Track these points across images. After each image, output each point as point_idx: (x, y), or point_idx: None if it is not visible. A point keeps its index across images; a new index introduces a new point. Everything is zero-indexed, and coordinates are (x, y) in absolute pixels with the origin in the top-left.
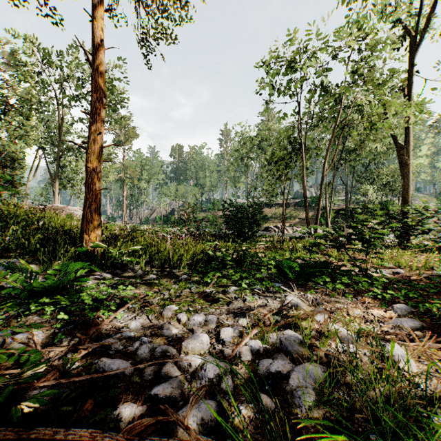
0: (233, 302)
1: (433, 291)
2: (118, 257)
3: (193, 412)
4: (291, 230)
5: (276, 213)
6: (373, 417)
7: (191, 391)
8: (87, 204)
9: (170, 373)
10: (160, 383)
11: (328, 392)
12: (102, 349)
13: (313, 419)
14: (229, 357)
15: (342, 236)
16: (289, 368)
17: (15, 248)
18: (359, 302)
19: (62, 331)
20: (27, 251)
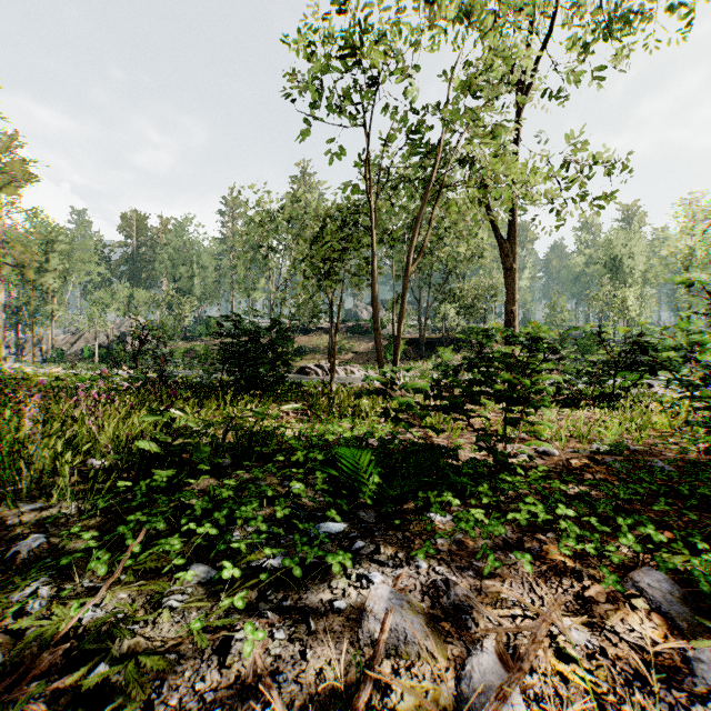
0: (176, 671)
1: (664, 508)
2: None
3: None
4: (343, 372)
5: (319, 343)
6: None
7: None
8: None
9: None
10: None
11: None
12: None
13: None
14: None
15: (458, 388)
16: None
17: None
18: (543, 567)
19: None
20: None
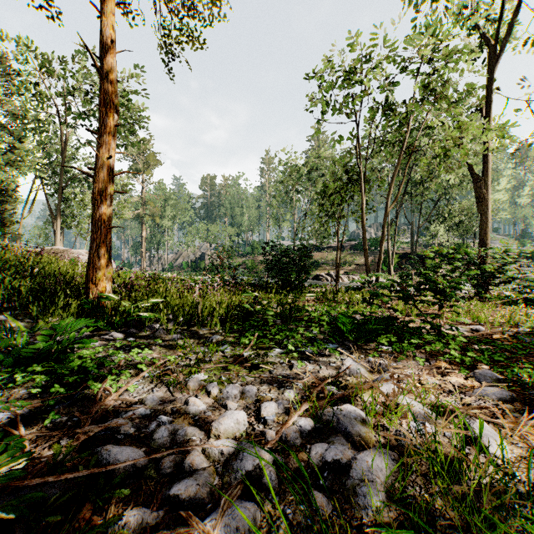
0: (277, 369)
1: (522, 352)
2: (133, 312)
3: (226, 520)
4: (346, 278)
5: (328, 258)
6: (460, 520)
7: (223, 488)
8: (93, 247)
9: (196, 464)
10: (182, 478)
11: (401, 488)
12: (107, 432)
13: (382, 525)
14: (272, 441)
15: (410, 286)
16: (350, 455)
17: (1, 301)
18: (432, 367)
19: (56, 408)
20: (17, 305)
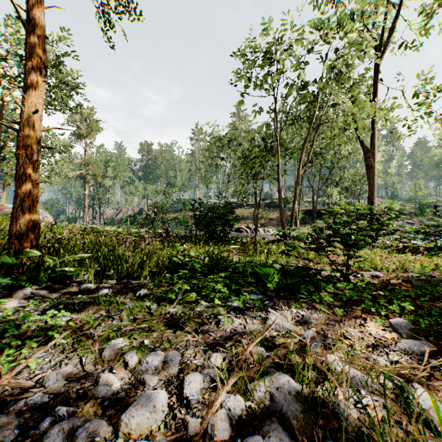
0: (203, 326)
1: (425, 299)
2: (59, 267)
3: None
4: (262, 231)
5: (247, 213)
6: None
7: None
8: (17, 201)
9: None
10: None
11: None
12: None
13: None
14: (195, 436)
15: (322, 238)
16: None
17: None
18: (350, 316)
19: None
20: None
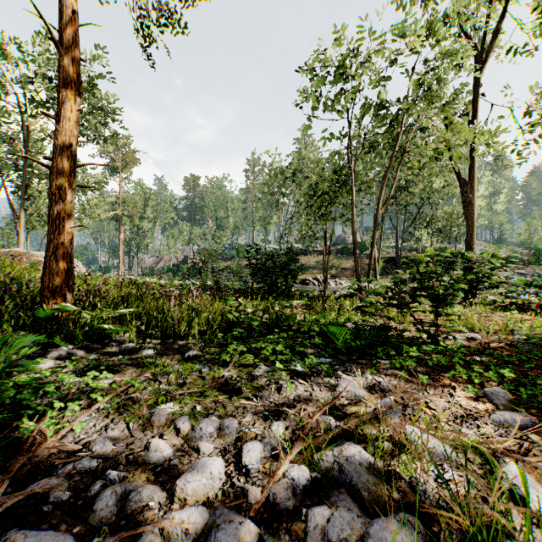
0: (262, 392)
1: (530, 366)
2: (97, 324)
3: None
4: (333, 283)
5: (315, 262)
6: None
7: None
8: (50, 248)
9: None
10: None
11: None
12: (30, 501)
13: None
14: (256, 504)
15: (405, 292)
16: (361, 528)
17: None
18: (437, 384)
19: None
20: None
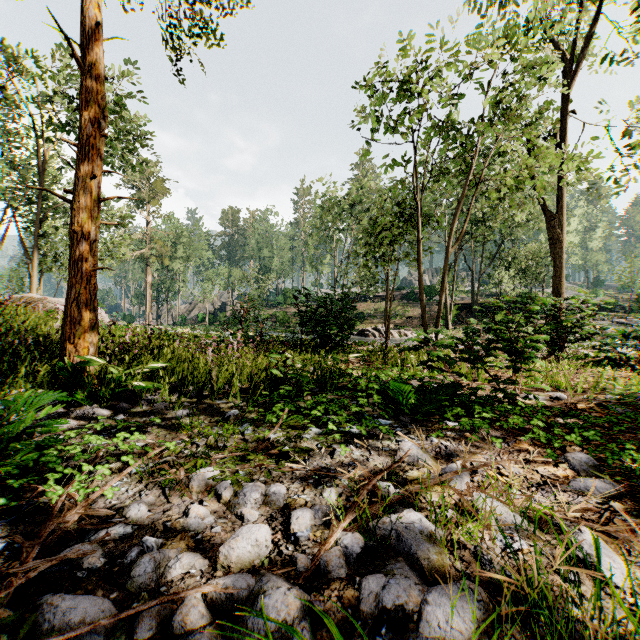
0: (313, 457)
1: (620, 428)
2: (124, 380)
3: None
4: (397, 334)
5: (376, 309)
6: None
7: None
8: (71, 294)
9: (190, 621)
10: None
11: None
12: (63, 567)
13: None
14: (306, 572)
15: (478, 344)
16: (418, 596)
17: None
18: (512, 449)
19: None
20: None
